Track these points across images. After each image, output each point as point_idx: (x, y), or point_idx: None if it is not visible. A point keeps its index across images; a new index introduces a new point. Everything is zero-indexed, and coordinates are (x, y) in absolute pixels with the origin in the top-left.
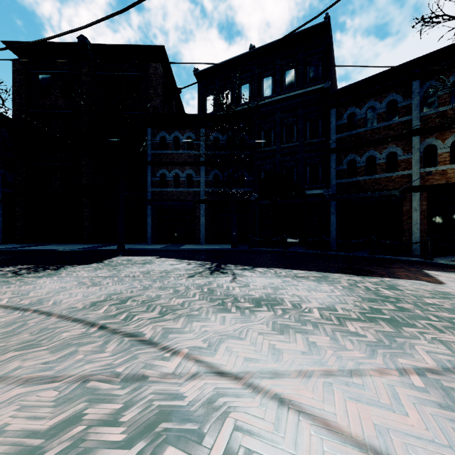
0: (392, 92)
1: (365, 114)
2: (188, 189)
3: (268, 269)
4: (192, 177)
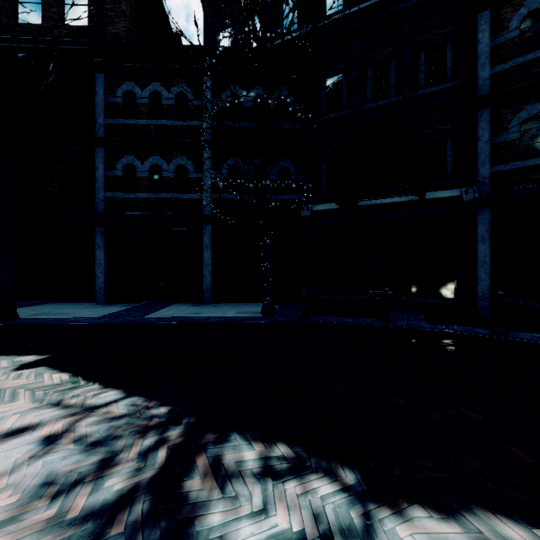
0: None
1: None
2: (178, 195)
3: None
4: (187, 172)
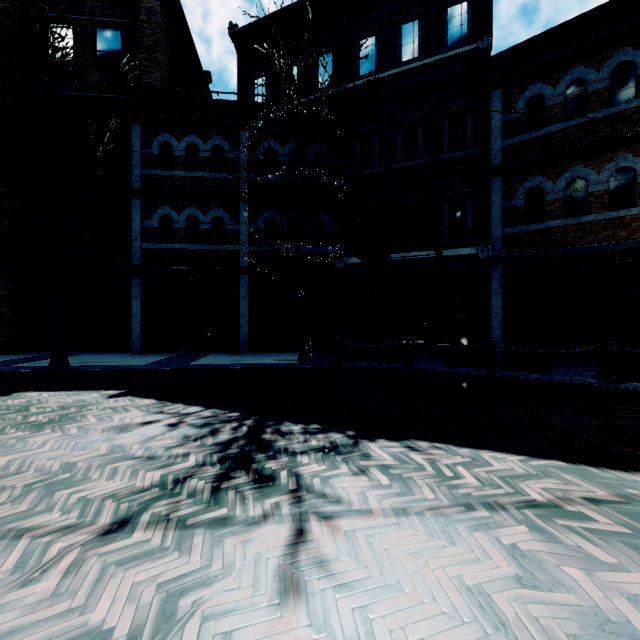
0: (625, 47)
1: (564, 95)
2: (215, 246)
3: (405, 450)
4: (223, 224)
